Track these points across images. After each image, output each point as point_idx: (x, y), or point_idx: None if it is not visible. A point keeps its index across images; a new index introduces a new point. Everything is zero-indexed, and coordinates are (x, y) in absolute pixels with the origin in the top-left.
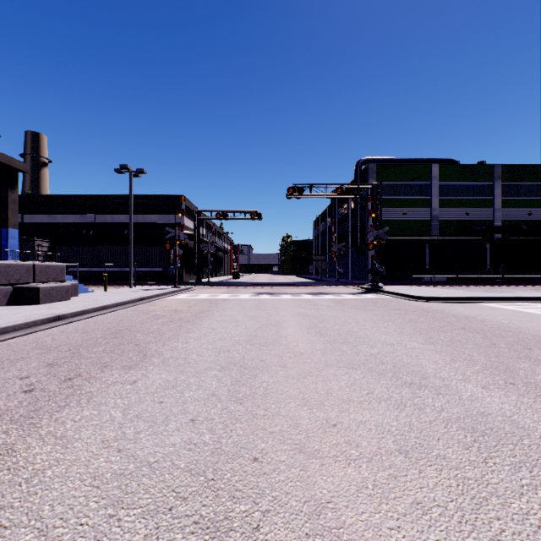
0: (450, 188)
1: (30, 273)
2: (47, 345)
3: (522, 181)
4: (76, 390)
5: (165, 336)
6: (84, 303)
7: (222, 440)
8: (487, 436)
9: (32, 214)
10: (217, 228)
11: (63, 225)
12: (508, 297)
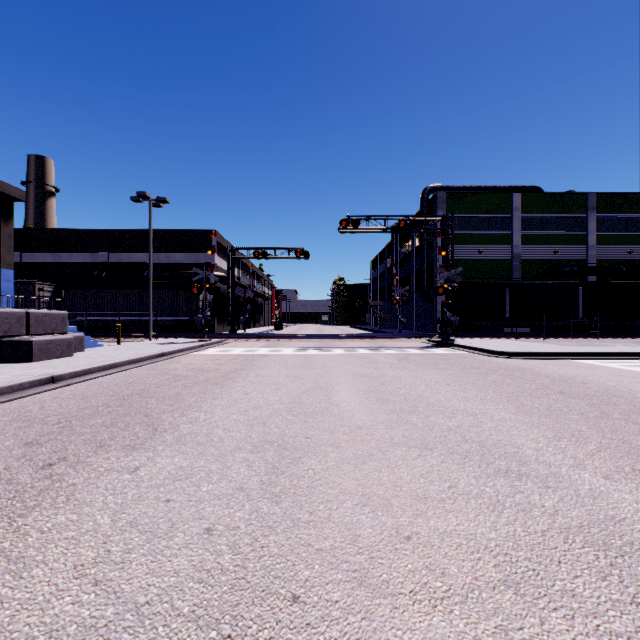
0: (534, 222)
1: (23, 323)
2: (32, 415)
3: (621, 213)
4: (55, 481)
5: (184, 404)
6: (89, 361)
7: (248, 565)
8: (628, 557)
9: (33, 252)
10: (256, 270)
11: (70, 265)
12: (609, 352)
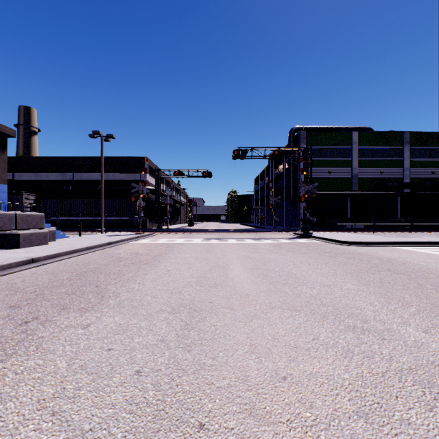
0: (367, 152)
1: (12, 221)
2: (16, 286)
3: (427, 145)
4: (28, 335)
5: (124, 278)
6: (59, 247)
7: (167, 399)
8: None
9: (21, 172)
10: (175, 185)
11: (47, 181)
12: (420, 241)
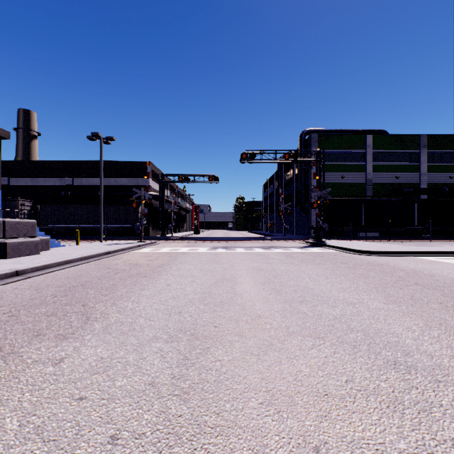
0: (382, 155)
1: (0, 229)
2: None
3: (445, 149)
4: None
5: (117, 294)
6: (50, 258)
7: None
8: None
9: (17, 177)
10: (180, 190)
11: (45, 187)
12: (443, 251)
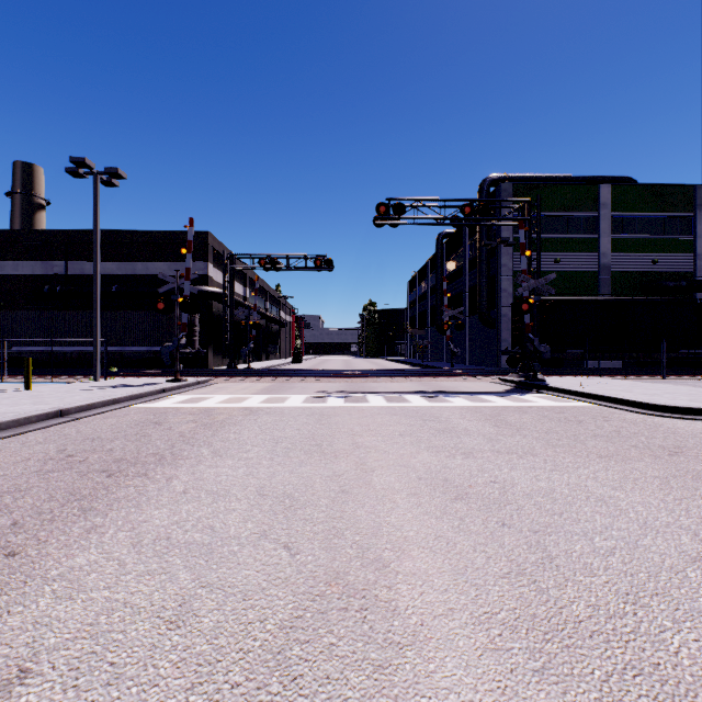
0: (627, 223)
1: None
2: None
3: None
4: None
5: None
6: None
7: None
8: None
9: None
10: (269, 289)
11: (16, 278)
12: None
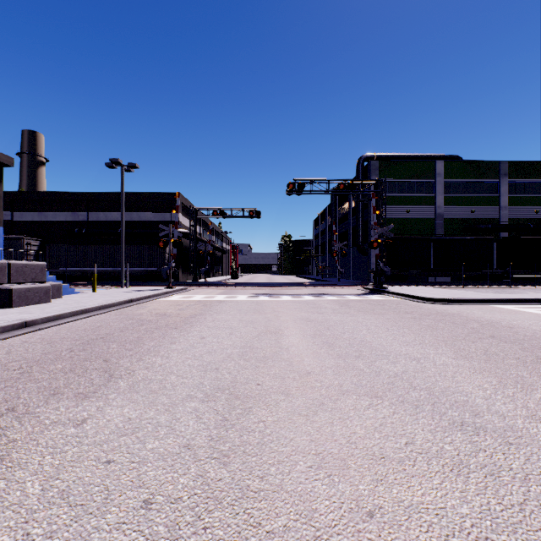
0: (454, 186)
1: (4, 273)
2: None
3: (529, 178)
4: None
5: (143, 348)
6: (63, 306)
7: None
8: None
9: (22, 212)
10: (215, 227)
11: (55, 223)
12: (526, 298)
